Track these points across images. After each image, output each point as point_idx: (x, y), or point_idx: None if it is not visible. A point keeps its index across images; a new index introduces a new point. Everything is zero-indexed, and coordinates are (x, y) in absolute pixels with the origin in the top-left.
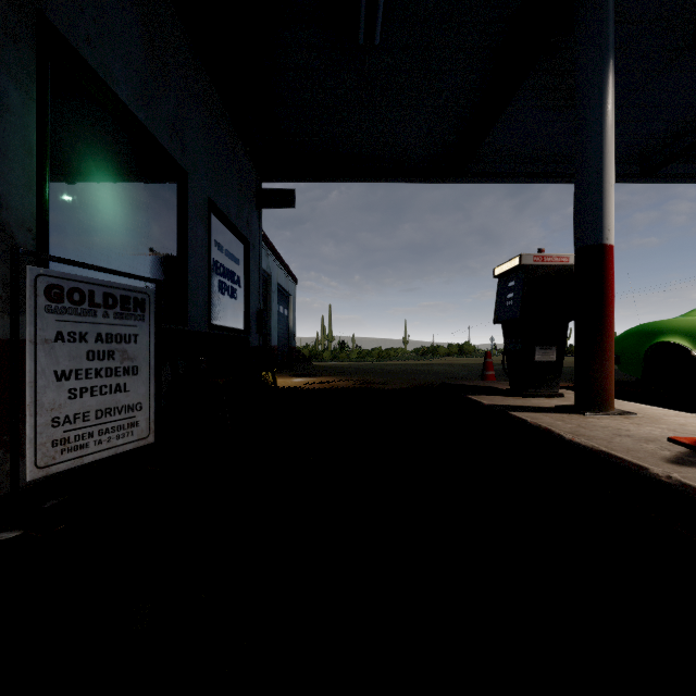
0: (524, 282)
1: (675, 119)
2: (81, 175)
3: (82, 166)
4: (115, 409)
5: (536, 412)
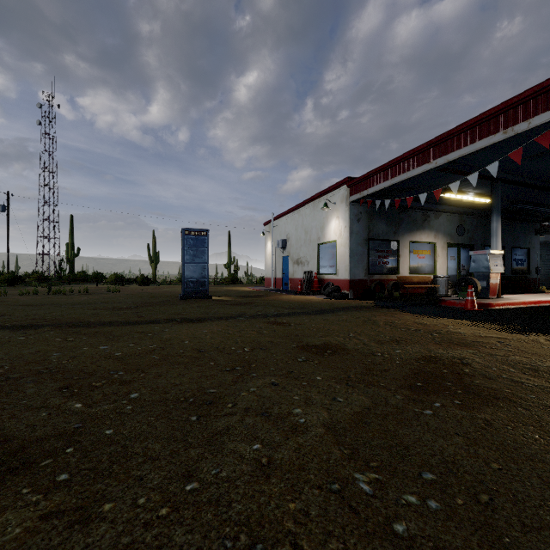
0: None
1: None
2: None
3: None
4: None
5: None
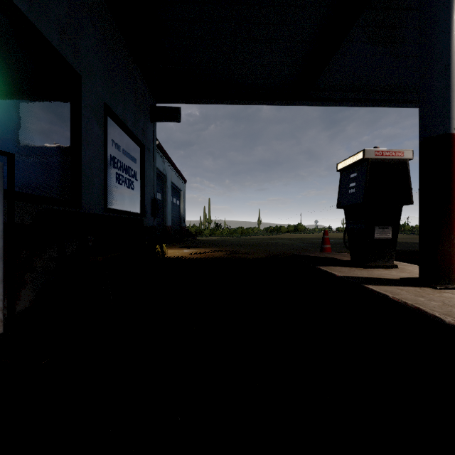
0: (367, 172)
1: None
2: None
3: None
4: None
5: (389, 285)
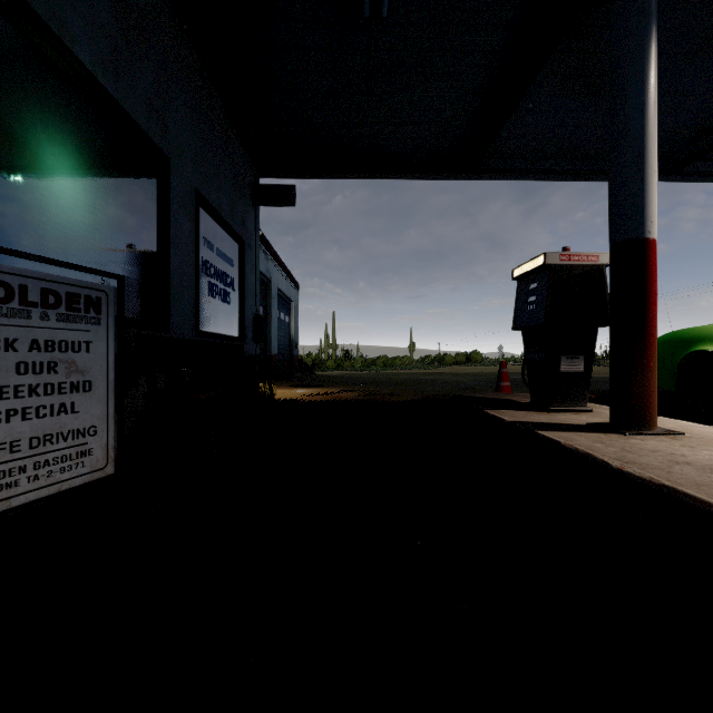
0: (549, 283)
1: (705, 110)
2: (27, 148)
3: (28, 138)
4: (59, 435)
5: (568, 431)
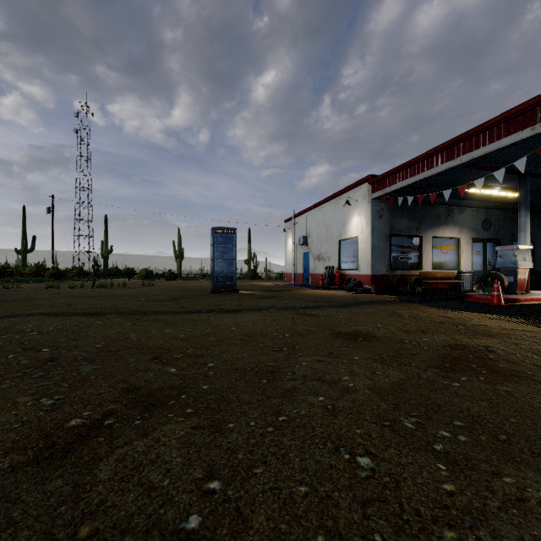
0: None
1: None
2: None
3: None
4: None
5: None
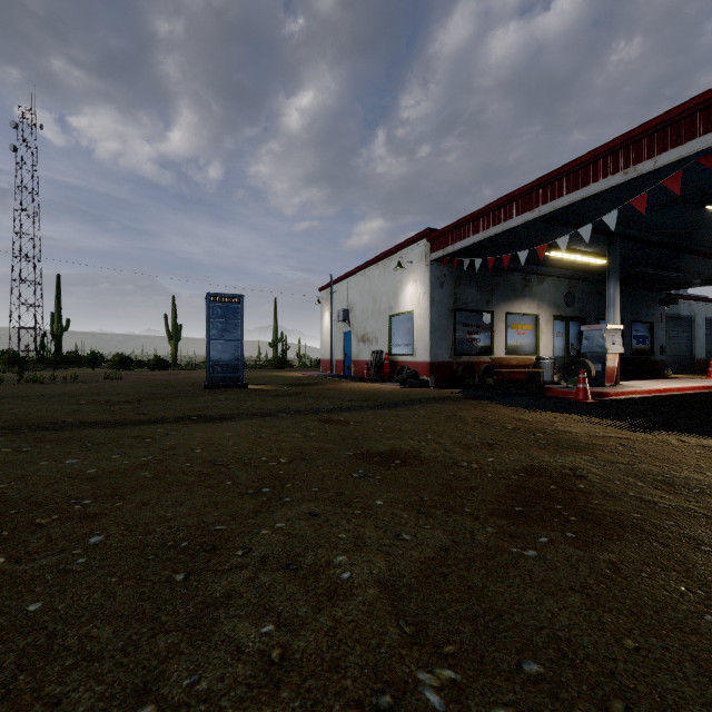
0: None
1: None
2: None
3: None
4: None
5: None
